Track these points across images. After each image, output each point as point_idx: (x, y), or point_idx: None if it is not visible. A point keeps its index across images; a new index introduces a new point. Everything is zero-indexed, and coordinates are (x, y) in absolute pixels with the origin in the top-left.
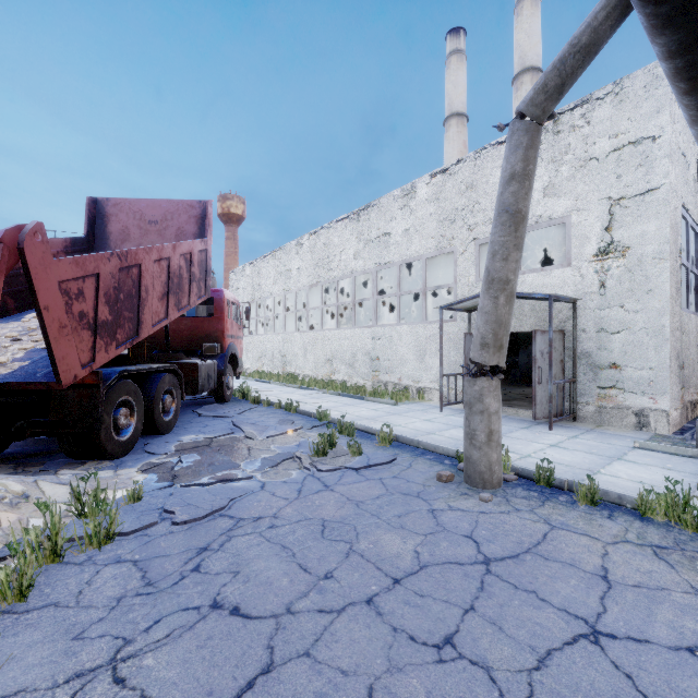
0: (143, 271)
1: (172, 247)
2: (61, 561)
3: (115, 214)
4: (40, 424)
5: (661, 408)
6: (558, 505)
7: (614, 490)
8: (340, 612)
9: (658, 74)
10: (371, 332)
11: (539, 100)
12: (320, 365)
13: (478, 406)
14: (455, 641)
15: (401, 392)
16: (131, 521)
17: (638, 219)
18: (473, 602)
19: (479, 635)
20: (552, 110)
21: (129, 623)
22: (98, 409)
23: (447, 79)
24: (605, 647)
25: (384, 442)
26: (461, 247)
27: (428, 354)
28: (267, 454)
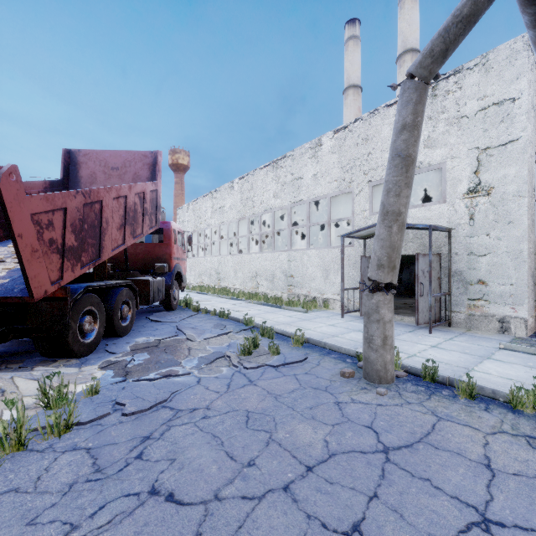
0: (104, 206)
1: (128, 187)
2: (25, 449)
3: (85, 162)
4: (18, 330)
5: (520, 316)
6: (442, 398)
7: (488, 386)
8: (261, 499)
9: (517, 48)
10: (287, 255)
11: (426, 63)
12: (247, 281)
13: (375, 316)
14: (362, 529)
15: (311, 302)
16: (88, 412)
17: (501, 165)
18: (376, 490)
19: (383, 522)
20: (437, 72)
21: (77, 508)
22: (66, 318)
23: (346, 58)
24: (496, 535)
25: (297, 343)
26: (358, 187)
27: (331, 273)
28: (203, 353)
